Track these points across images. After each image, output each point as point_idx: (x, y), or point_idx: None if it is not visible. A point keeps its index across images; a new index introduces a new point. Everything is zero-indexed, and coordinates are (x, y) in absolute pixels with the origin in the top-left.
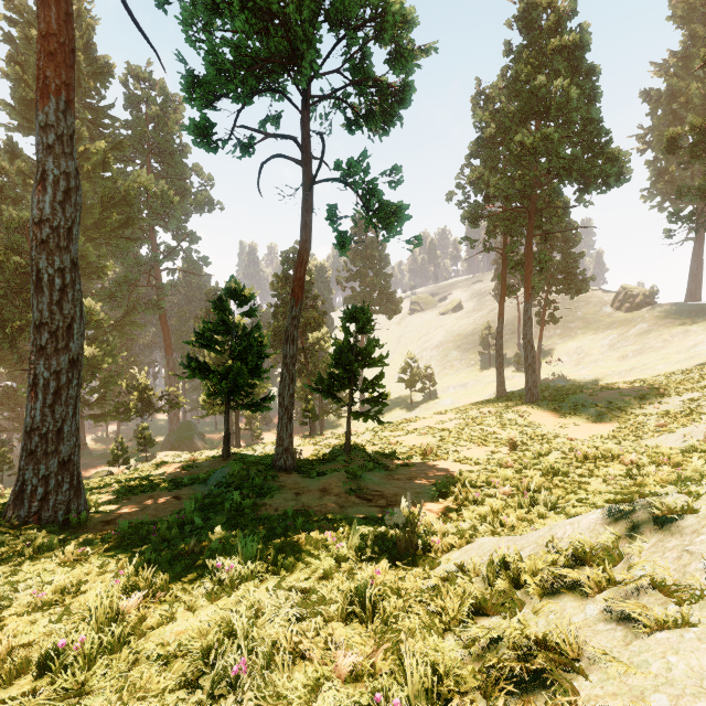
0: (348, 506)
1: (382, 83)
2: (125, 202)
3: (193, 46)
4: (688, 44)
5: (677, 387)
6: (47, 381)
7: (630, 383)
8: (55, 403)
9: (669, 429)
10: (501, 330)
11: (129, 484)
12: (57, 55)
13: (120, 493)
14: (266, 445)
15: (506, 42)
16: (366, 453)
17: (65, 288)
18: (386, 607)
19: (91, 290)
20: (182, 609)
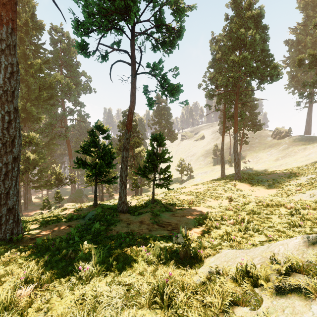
0: (153, 230)
1: (169, 26)
2: (50, 88)
3: (76, 2)
4: (306, 19)
5: (304, 172)
6: (1, 168)
7: (281, 171)
8: (5, 179)
9: (302, 191)
10: (223, 147)
11: (47, 219)
12: (7, 5)
13: (42, 224)
14: (115, 200)
15: (226, 14)
16: (162, 203)
17: (10, 121)
18: (176, 300)
19: (34, 129)
20: (56, 296)
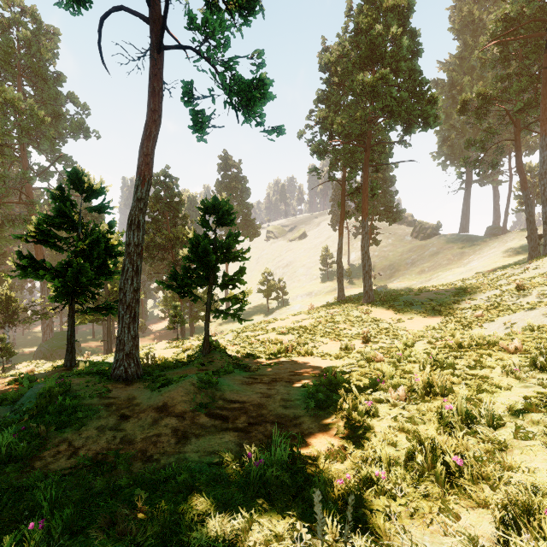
0: (191, 436)
1: None
2: None
3: None
4: (462, 49)
5: (479, 287)
6: None
7: (437, 287)
8: None
9: (487, 319)
10: (341, 246)
11: None
12: None
13: None
14: None
15: (349, 1)
16: (227, 354)
17: None
18: None
19: None
20: None
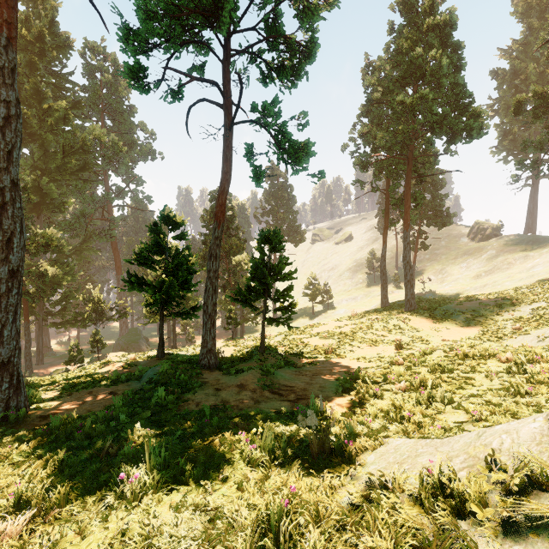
0: (262, 401)
1: (291, 40)
2: (82, 150)
3: None
4: (527, 34)
5: (526, 298)
6: None
7: (486, 295)
8: None
9: (524, 331)
10: (385, 254)
11: (74, 381)
12: None
13: (64, 389)
14: (196, 346)
15: (390, 22)
16: (278, 353)
17: (5, 205)
18: (305, 545)
19: (55, 222)
20: (73, 532)
